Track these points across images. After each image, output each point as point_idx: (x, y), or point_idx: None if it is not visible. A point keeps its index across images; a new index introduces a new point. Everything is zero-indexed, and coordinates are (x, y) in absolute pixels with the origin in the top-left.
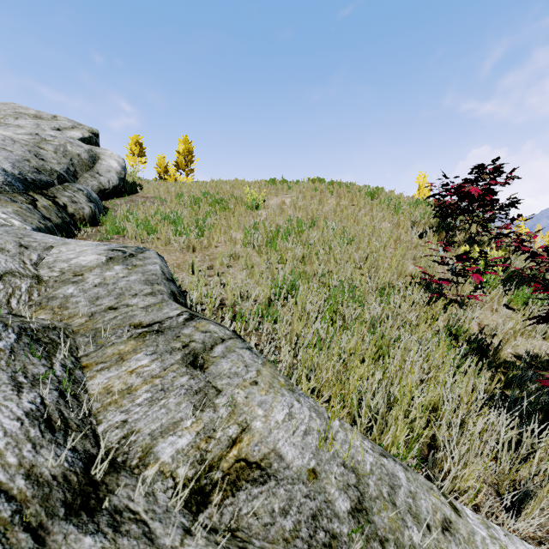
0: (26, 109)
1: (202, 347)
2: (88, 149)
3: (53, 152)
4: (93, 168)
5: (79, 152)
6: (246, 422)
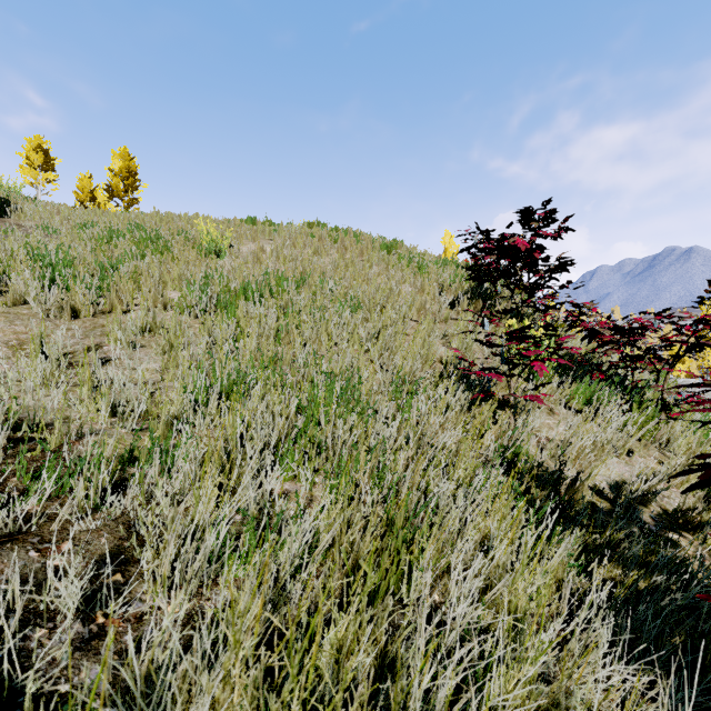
0: None
1: None
2: None
3: None
4: None
5: None
6: None
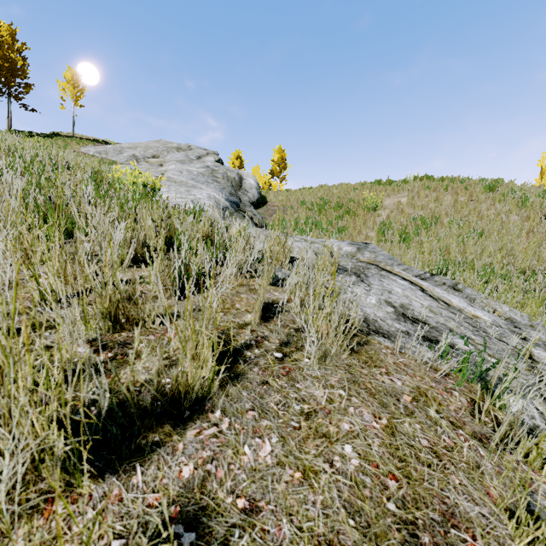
0: (171, 143)
1: (452, 285)
2: (237, 173)
3: (222, 179)
4: (242, 187)
5: (234, 176)
6: (494, 308)
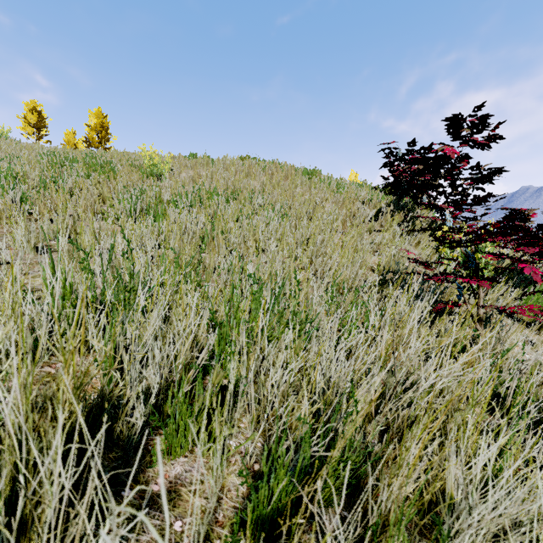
0: None
1: None
2: None
3: None
4: None
5: None
6: None
